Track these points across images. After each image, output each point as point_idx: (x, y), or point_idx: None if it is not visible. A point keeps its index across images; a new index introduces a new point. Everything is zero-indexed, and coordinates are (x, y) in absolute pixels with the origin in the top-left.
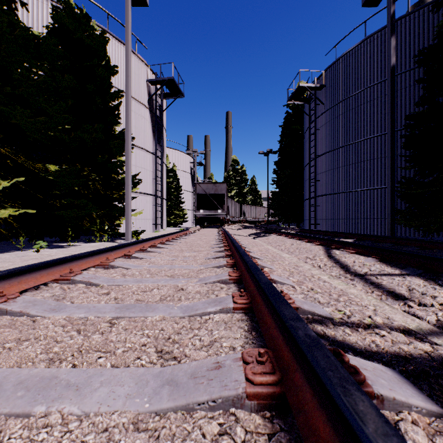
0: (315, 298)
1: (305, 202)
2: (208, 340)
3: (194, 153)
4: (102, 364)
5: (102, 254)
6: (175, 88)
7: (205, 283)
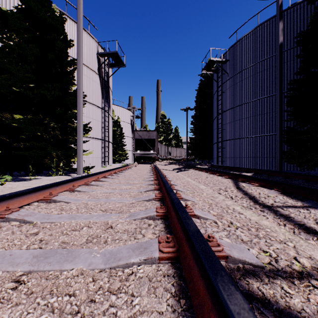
0: (237, 236)
1: (214, 145)
2: (125, 316)
3: (133, 109)
4: None
5: (47, 189)
6: (118, 60)
7: (134, 219)
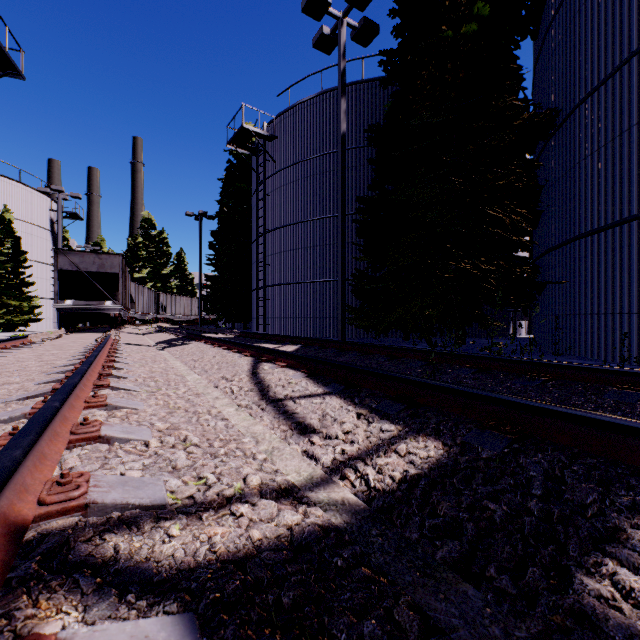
0: (172, 461)
1: (253, 293)
2: None
3: (58, 193)
4: None
5: None
6: None
7: None
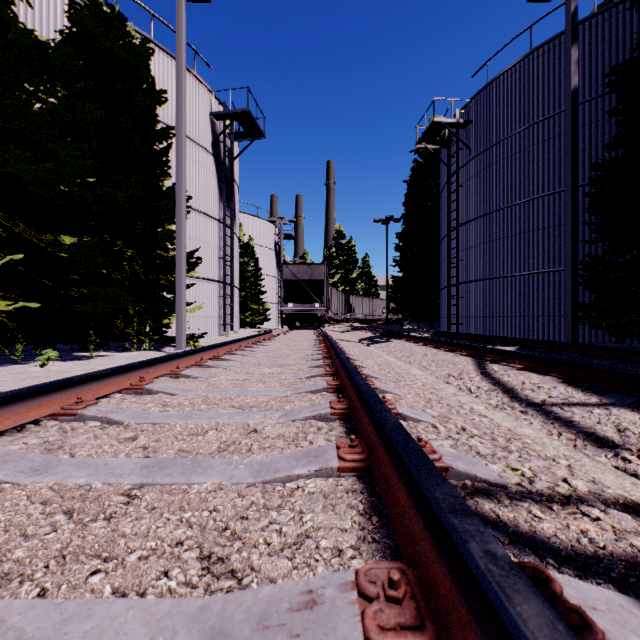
0: (471, 446)
1: (442, 292)
2: (293, 533)
3: (280, 220)
4: (95, 588)
5: (134, 371)
6: (252, 125)
7: (293, 420)
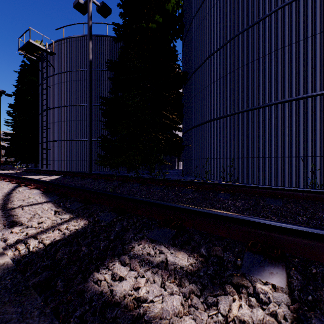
0: None
1: (40, 145)
2: None
3: None
4: None
5: None
6: None
7: None
